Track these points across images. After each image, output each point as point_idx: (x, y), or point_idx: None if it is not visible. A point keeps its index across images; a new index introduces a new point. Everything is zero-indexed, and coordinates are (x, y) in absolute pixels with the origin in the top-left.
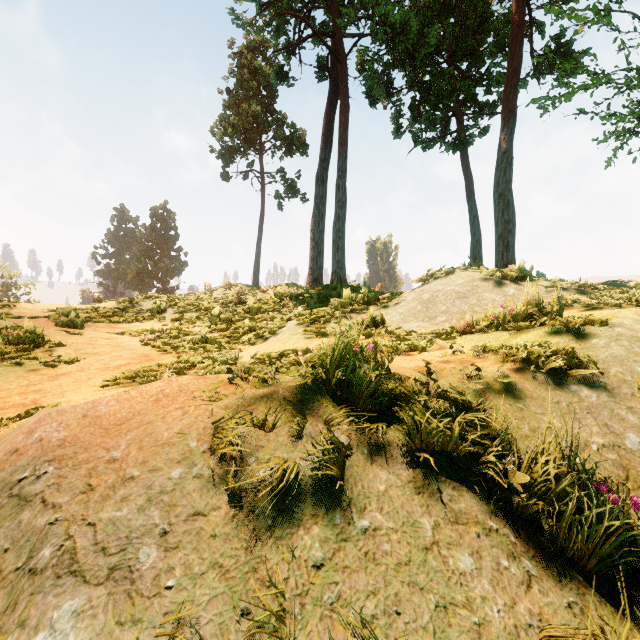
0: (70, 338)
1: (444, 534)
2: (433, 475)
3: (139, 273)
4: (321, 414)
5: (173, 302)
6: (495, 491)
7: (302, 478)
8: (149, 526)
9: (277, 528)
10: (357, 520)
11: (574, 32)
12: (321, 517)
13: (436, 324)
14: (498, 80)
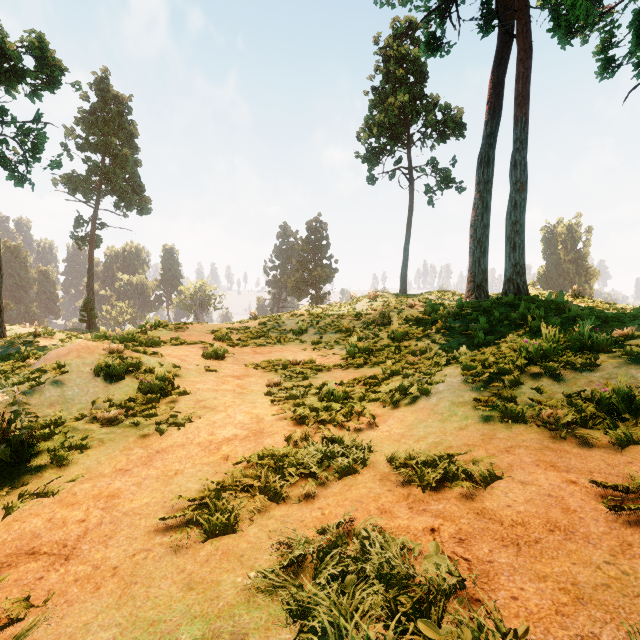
0: (201, 380)
1: None
2: None
3: (297, 282)
4: None
5: (314, 321)
6: None
7: None
8: None
9: None
10: None
11: None
12: None
13: None
14: None
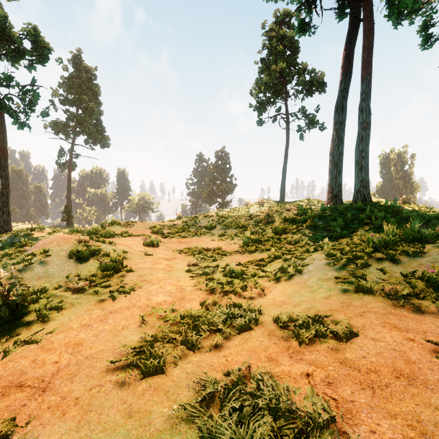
0: (142, 261)
1: None
2: None
3: (208, 193)
4: None
5: (220, 220)
6: None
7: None
8: None
9: None
10: None
11: None
12: None
13: None
14: None
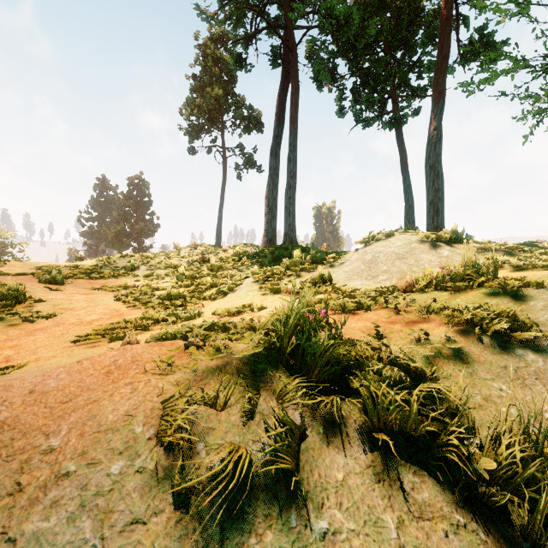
0: (50, 294)
1: (410, 534)
2: (392, 457)
3: (118, 234)
4: (275, 387)
5: (145, 260)
6: (457, 474)
7: (254, 467)
8: (77, 543)
9: (226, 536)
10: (314, 521)
11: (497, 23)
12: (275, 518)
13: (378, 282)
14: (429, 67)
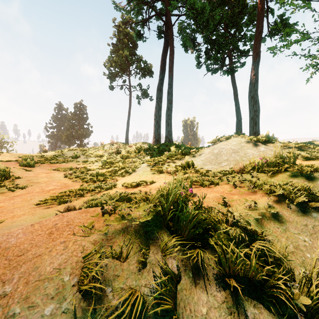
0: (25, 173)
1: None
2: (239, 294)
3: (68, 136)
4: (160, 243)
5: (83, 152)
6: (282, 305)
7: (146, 305)
8: None
9: None
10: None
11: (291, 12)
12: None
13: (222, 167)
14: (250, 38)
